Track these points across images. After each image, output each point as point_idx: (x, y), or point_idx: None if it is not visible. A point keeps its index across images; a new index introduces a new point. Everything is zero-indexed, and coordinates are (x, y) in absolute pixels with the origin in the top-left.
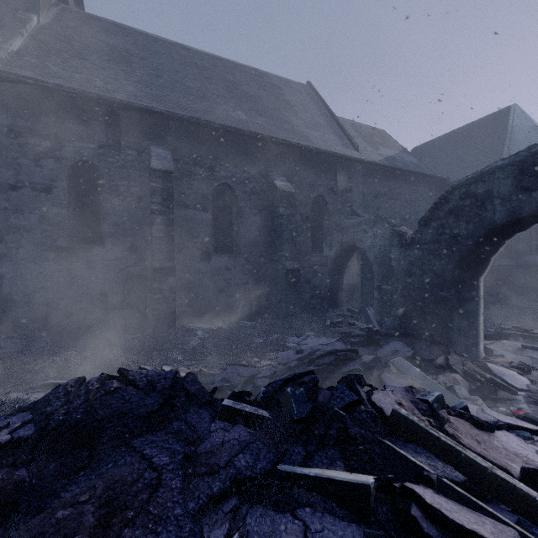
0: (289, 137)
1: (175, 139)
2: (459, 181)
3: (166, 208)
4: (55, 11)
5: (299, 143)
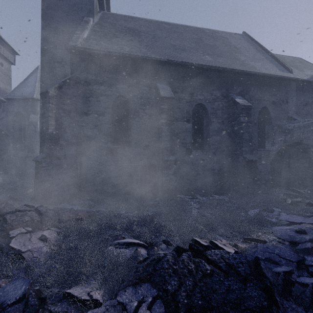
0: (242, 68)
1: (170, 77)
2: None
3: (170, 121)
4: (99, 15)
5: (251, 71)
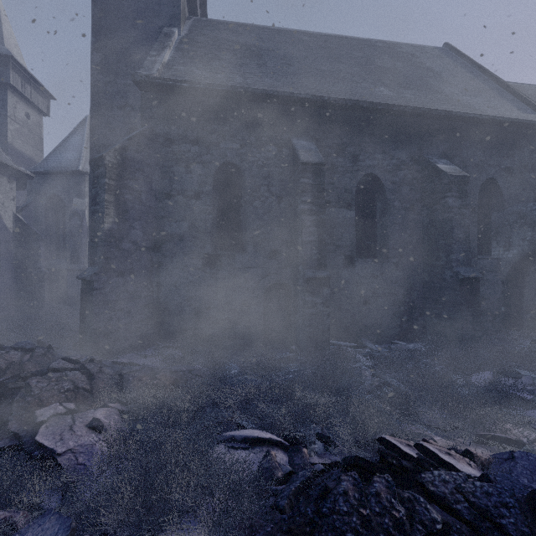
0: (449, 108)
1: (315, 128)
2: None
3: (317, 207)
4: (189, 23)
5: (467, 112)
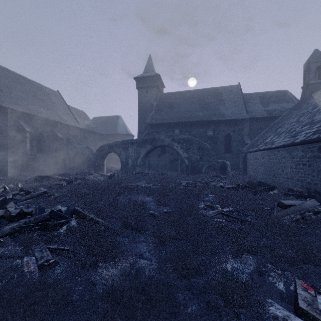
0: (60, 120)
1: (26, 118)
2: (102, 145)
3: (31, 142)
4: None
5: (64, 123)
